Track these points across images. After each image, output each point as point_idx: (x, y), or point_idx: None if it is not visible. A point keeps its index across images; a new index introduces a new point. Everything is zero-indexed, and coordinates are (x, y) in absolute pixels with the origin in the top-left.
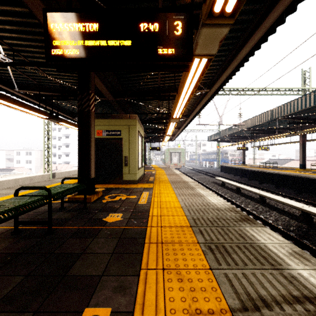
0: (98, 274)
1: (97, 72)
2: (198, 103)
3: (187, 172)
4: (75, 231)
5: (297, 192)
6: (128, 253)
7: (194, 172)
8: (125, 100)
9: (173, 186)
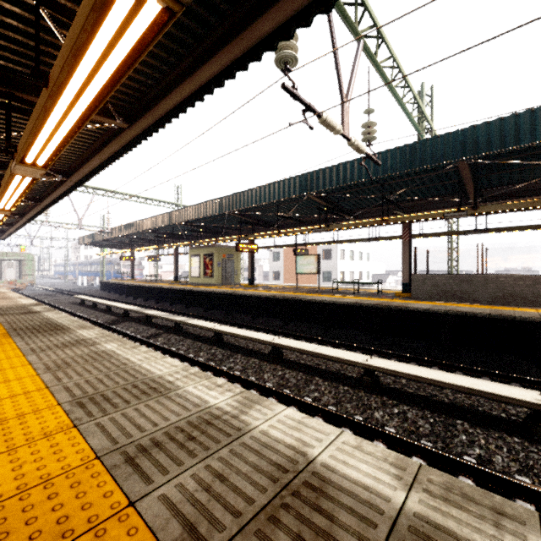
0: None
1: None
2: (33, 208)
3: (37, 294)
4: None
5: (156, 302)
6: None
7: (51, 294)
8: None
9: None
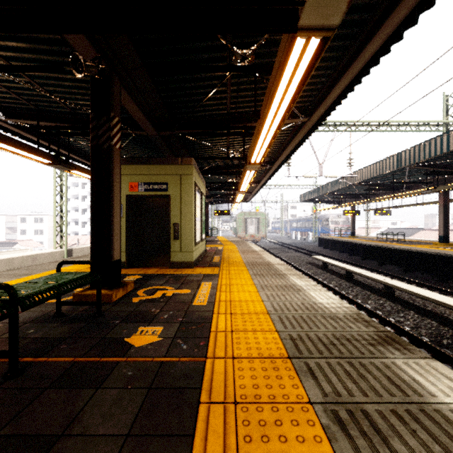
0: None
1: (126, 86)
2: (289, 142)
3: (269, 247)
4: (65, 369)
5: (440, 278)
6: (162, 434)
7: (279, 247)
8: (174, 135)
9: (251, 271)
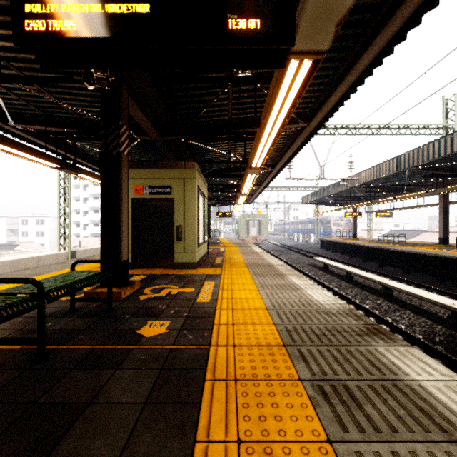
0: (113, 455)
1: (132, 94)
2: (290, 146)
3: (271, 249)
4: (85, 354)
5: (438, 280)
6: (174, 402)
7: (281, 249)
8: (178, 140)
9: (252, 272)
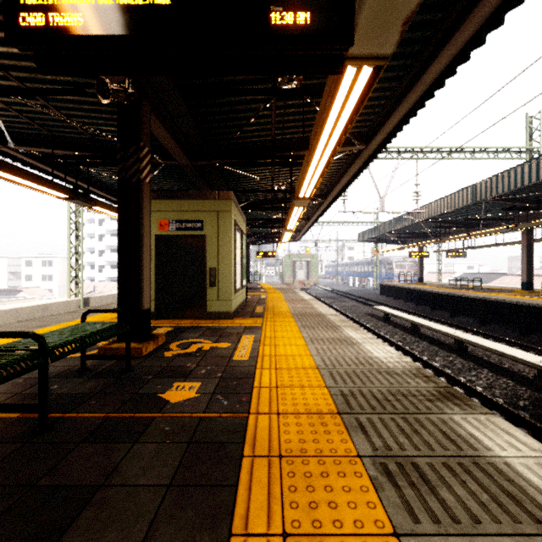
0: None
1: (156, 110)
2: (344, 173)
3: (322, 295)
4: (97, 424)
5: (521, 332)
6: (205, 484)
7: (334, 296)
8: (210, 165)
9: (299, 323)
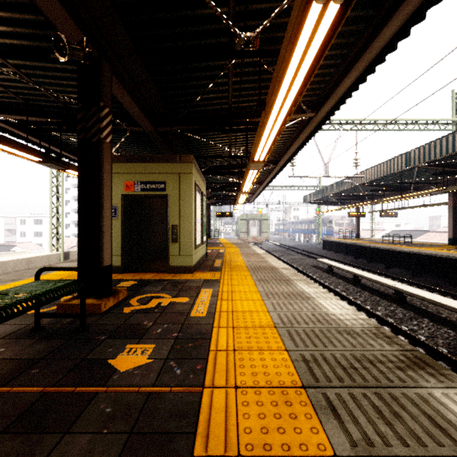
0: None
1: (119, 76)
2: (294, 140)
3: (272, 249)
4: (29, 404)
5: (451, 283)
6: None
7: (283, 250)
8: (173, 131)
9: (254, 276)
